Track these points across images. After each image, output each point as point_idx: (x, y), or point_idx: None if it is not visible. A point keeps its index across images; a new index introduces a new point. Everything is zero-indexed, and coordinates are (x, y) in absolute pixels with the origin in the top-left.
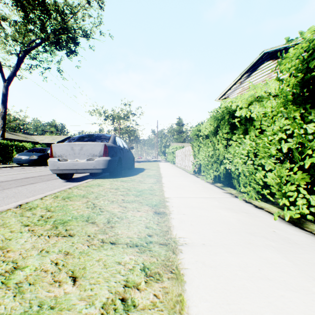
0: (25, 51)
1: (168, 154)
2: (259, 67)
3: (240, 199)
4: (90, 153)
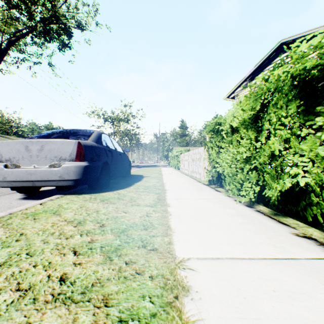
0: (9, 41)
1: (171, 158)
2: (274, 60)
3: None
4: (56, 156)
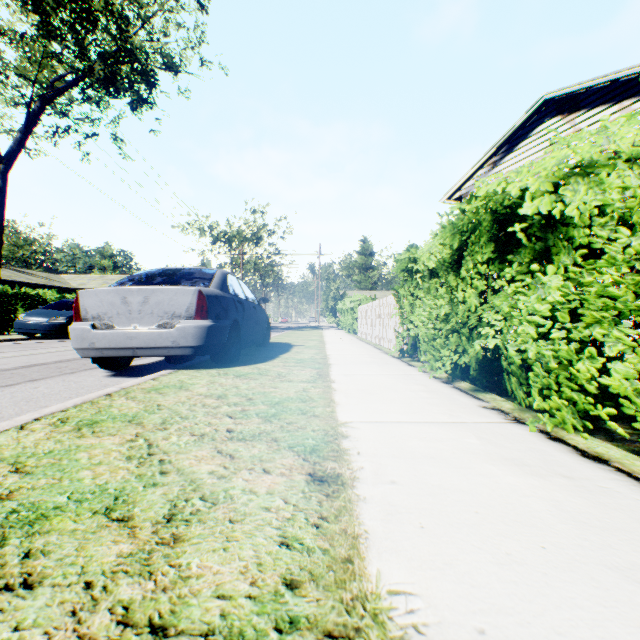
0: (43, 98)
1: (341, 313)
2: (534, 130)
3: (533, 429)
4: (166, 312)
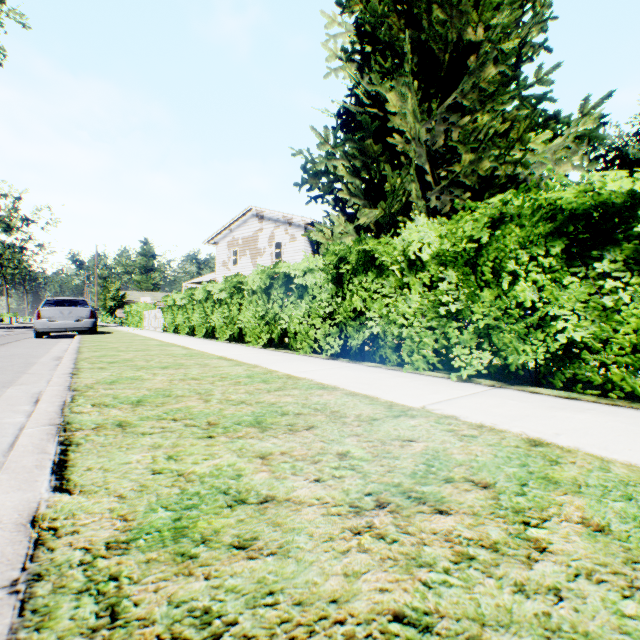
0: None
1: (128, 314)
2: (248, 220)
3: (180, 335)
4: (79, 316)
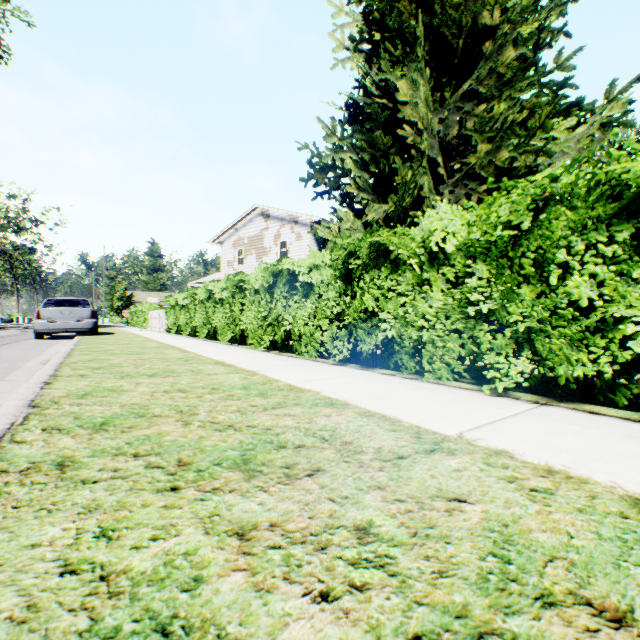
0: None
1: (134, 314)
2: (254, 219)
3: (182, 336)
4: (80, 317)
